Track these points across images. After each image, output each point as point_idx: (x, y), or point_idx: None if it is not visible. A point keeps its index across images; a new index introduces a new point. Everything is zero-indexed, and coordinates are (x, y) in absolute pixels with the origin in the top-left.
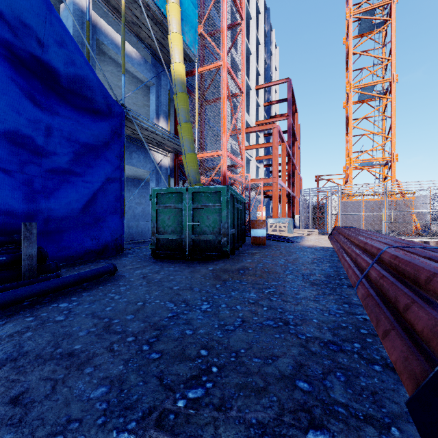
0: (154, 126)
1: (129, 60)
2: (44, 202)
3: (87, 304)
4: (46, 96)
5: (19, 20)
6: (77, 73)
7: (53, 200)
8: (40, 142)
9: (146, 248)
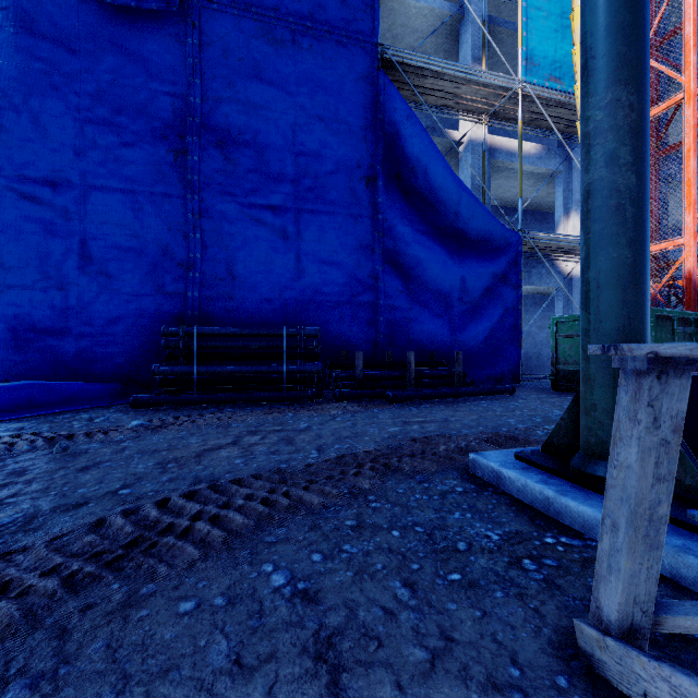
0: (557, 238)
1: (526, 161)
2: (458, 336)
3: (497, 404)
4: (459, 253)
5: (445, 207)
6: (481, 226)
7: (463, 334)
8: (455, 290)
9: (547, 383)
